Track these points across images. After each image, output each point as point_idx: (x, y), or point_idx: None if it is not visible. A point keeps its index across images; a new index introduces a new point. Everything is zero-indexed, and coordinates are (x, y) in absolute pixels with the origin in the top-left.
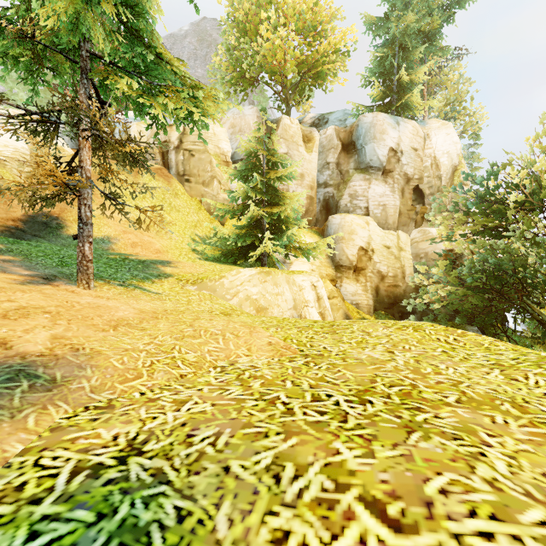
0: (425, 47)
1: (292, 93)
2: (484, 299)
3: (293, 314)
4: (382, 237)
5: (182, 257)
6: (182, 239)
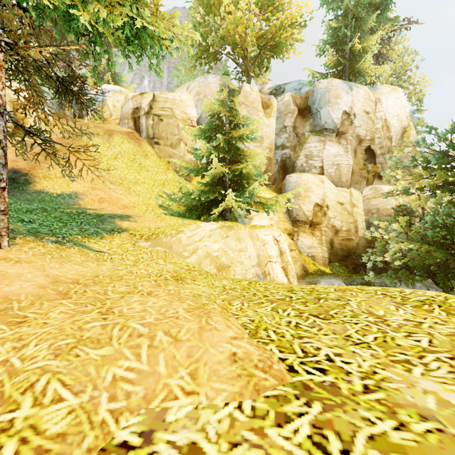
0: (375, 18)
1: (252, 65)
2: (446, 253)
3: (257, 271)
4: (336, 194)
5: (148, 212)
6: (150, 195)
